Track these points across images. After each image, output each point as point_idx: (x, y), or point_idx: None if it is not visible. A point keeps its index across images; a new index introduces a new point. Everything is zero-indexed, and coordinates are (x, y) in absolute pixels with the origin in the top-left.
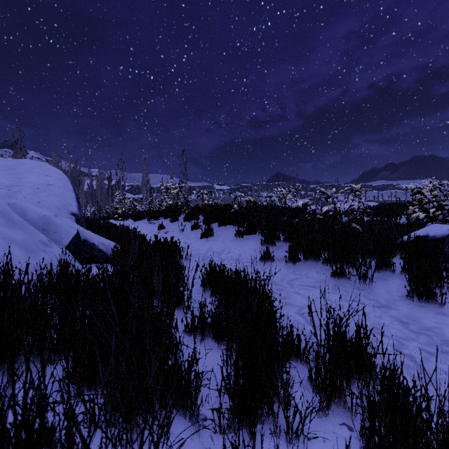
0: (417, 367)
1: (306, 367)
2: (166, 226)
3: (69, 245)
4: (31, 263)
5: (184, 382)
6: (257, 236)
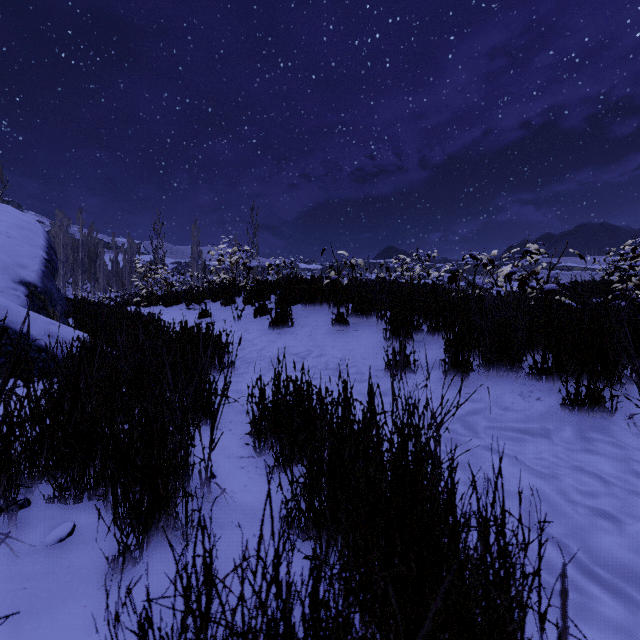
0: None
1: None
2: (213, 313)
3: None
4: None
5: None
6: (374, 325)
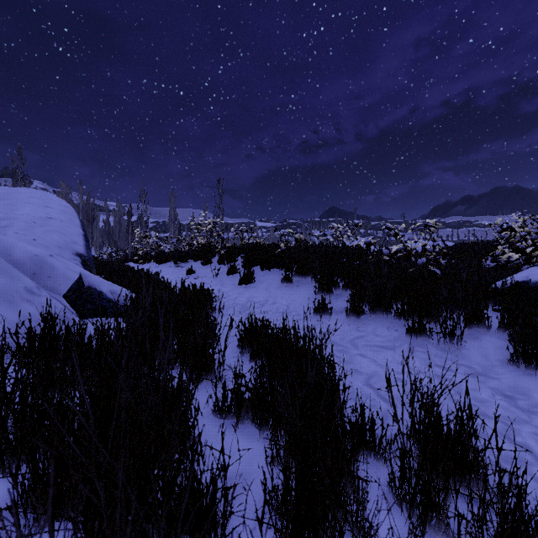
0: (537, 464)
1: (384, 464)
2: (196, 271)
3: (68, 293)
4: (9, 317)
5: (205, 505)
6: (310, 282)
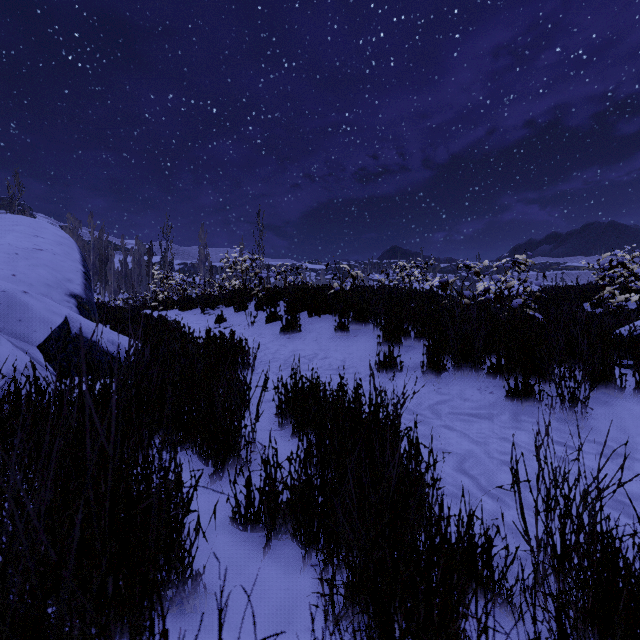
0: None
1: (510, 615)
2: (228, 318)
3: (46, 342)
4: None
5: None
6: (371, 331)
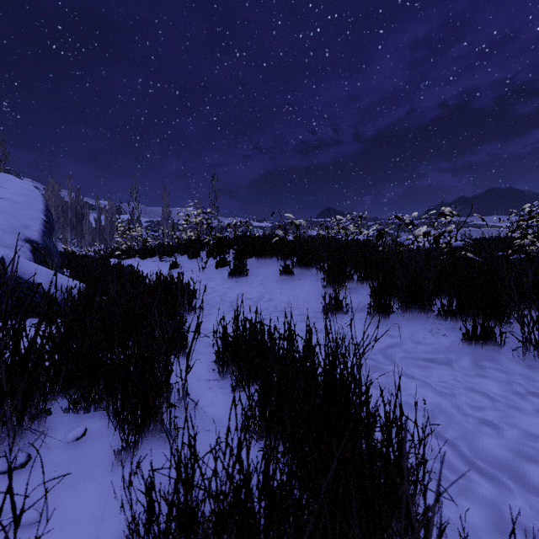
0: None
1: None
2: (182, 265)
3: None
4: None
5: None
6: (314, 275)
